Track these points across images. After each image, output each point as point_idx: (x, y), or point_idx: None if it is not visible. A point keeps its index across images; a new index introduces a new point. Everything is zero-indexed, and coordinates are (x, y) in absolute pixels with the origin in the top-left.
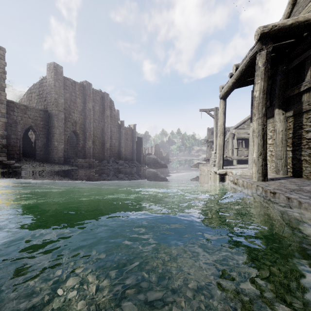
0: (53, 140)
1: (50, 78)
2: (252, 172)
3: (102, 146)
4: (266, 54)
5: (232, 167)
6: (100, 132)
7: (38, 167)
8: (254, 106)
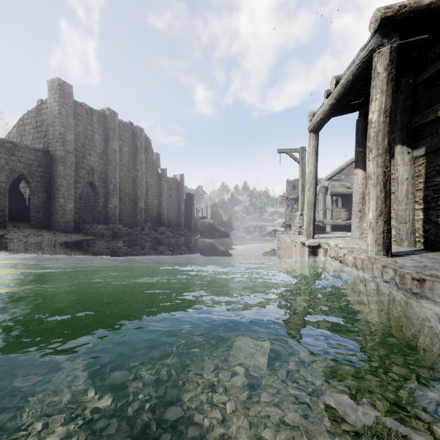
0: (58, 195)
1: (52, 103)
2: (367, 243)
3: (134, 205)
4: (390, 52)
5: (326, 236)
6: (130, 185)
7: (31, 236)
8: (370, 137)
